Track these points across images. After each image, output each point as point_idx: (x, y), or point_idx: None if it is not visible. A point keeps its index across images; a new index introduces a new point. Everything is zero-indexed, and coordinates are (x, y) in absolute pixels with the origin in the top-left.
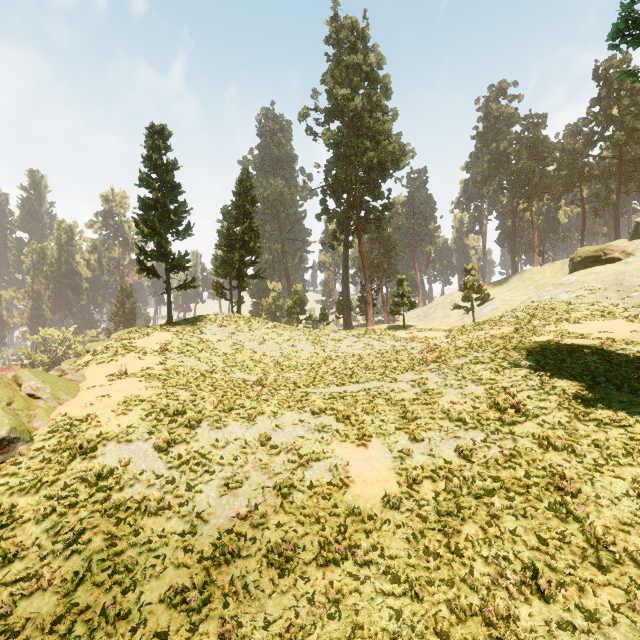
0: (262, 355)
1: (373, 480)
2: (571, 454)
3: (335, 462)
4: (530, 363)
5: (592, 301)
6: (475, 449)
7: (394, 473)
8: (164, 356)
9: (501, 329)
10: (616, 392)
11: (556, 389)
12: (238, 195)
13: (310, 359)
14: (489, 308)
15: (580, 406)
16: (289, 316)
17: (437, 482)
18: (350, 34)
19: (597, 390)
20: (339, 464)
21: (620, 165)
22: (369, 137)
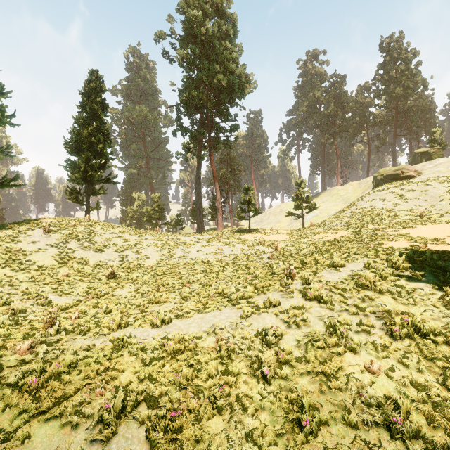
0: (95, 265)
1: None
2: None
3: None
4: (434, 281)
5: (408, 208)
6: None
7: None
8: None
9: (338, 233)
10: None
11: None
12: (86, 96)
13: (155, 268)
14: (311, 215)
15: None
16: (149, 221)
17: None
18: None
19: None
20: None
21: (396, 114)
22: (219, 64)
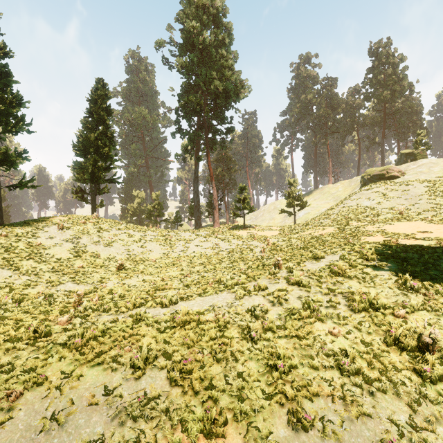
0: (106, 258)
1: None
2: None
3: None
4: (394, 269)
5: (389, 206)
6: None
7: None
8: None
9: (325, 229)
10: None
11: None
12: (93, 103)
13: (158, 260)
14: (303, 213)
15: None
16: (149, 218)
17: None
18: None
19: None
20: None
21: (384, 116)
22: (215, 70)
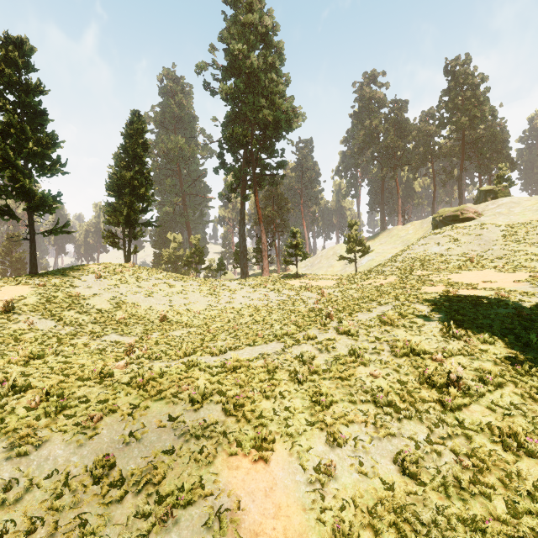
0: (147, 310)
1: None
2: None
3: (218, 504)
4: (443, 319)
5: (460, 253)
6: (421, 457)
7: (312, 518)
8: (7, 317)
9: (387, 278)
10: None
11: (486, 353)
12: (128, 137)
13: (203, 312)
14: (366, 259)
15: (524, 377)
16: (188, 266)
17: (381, 534)
18: None
19: (529, 353)
20: (225, 508)
21: (463, 145)
22: (264, 96)
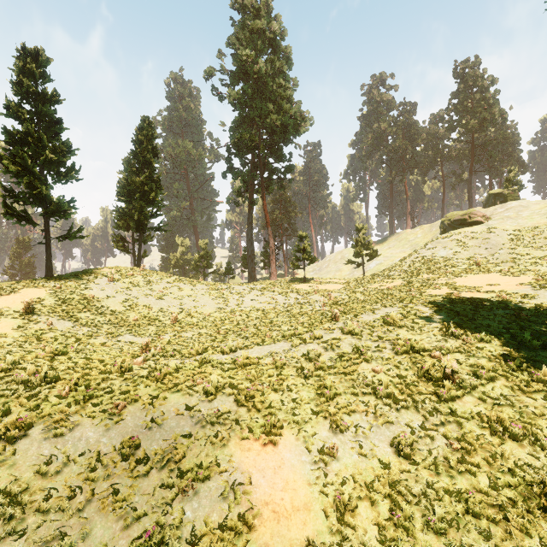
0: (159, 312)
1: (288, 508)
2: (535, 445)
3: (233, 478)
4: (444, 319)
5: (467, 257)
6: (416, 441)
7: (316, 491)
8: (28, 318)
9: (394, 282)
10: (542, 352)
11: (482, 350)
12: (138, 144)
13: (212, 315)
14: (374, 263)
15: (516, 372)
16: (196, 270)
17: (377, 504)
18: (254, 1)
19: (523, 350)
20: (238, 482)
21: (472, 148)
22: (272, 101)
